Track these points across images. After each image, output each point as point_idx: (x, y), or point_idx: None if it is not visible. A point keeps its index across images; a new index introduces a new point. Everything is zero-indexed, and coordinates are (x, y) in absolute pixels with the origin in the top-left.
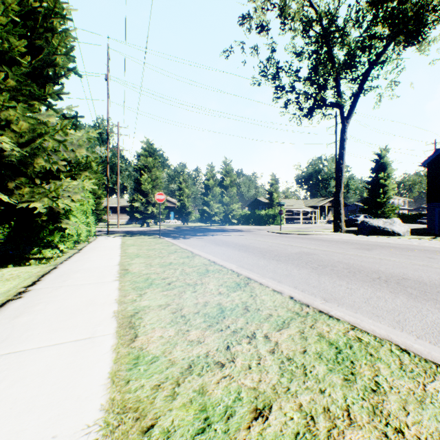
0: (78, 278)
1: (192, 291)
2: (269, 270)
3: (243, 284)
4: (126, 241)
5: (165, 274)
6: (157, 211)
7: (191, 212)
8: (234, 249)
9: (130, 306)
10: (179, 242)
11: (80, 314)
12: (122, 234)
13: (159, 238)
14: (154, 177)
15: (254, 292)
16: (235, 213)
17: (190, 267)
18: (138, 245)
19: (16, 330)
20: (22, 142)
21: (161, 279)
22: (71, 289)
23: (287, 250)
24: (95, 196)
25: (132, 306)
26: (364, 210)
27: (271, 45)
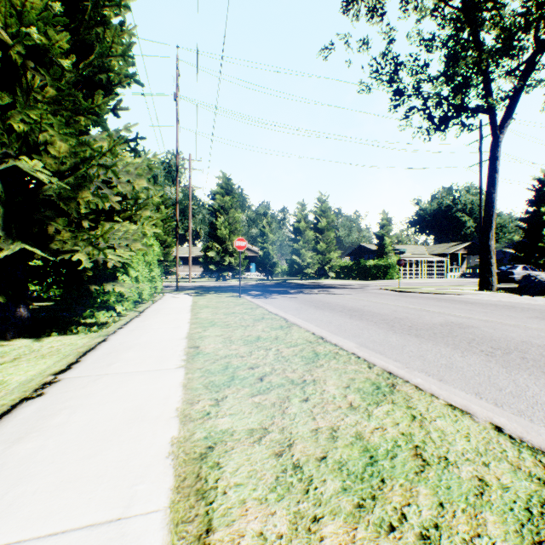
0: (129, 359)
1: (300, 397)
2: (413, 355)
3: (385, 386)
4: (198, 301)
5: (252, 359)
6: (235, 262)
7: (276, 263)
8: (343, 315)
9: (199, 430)
10: (265, 302)
11: (115, 443)
12: (193, 290)
13: (239, 297)
14: (232, 219)
15: (414, 408)
16: (333, 264)
17: (287, 345)
18: (213, 306)
19: (2, 477)
20: (64, 171)
21: (248, 368)
22: (114, 382)
23: (424, 319)
24: (164, 245)
25: (202, 430)
26: (517, 259)
27: (388, 33)
